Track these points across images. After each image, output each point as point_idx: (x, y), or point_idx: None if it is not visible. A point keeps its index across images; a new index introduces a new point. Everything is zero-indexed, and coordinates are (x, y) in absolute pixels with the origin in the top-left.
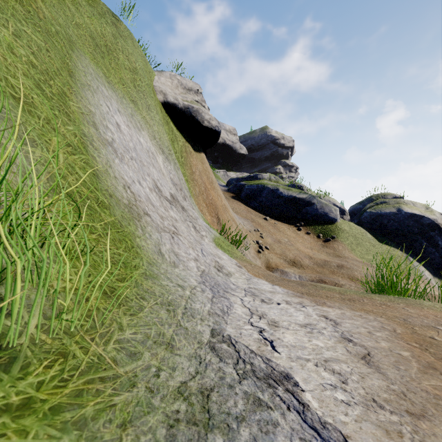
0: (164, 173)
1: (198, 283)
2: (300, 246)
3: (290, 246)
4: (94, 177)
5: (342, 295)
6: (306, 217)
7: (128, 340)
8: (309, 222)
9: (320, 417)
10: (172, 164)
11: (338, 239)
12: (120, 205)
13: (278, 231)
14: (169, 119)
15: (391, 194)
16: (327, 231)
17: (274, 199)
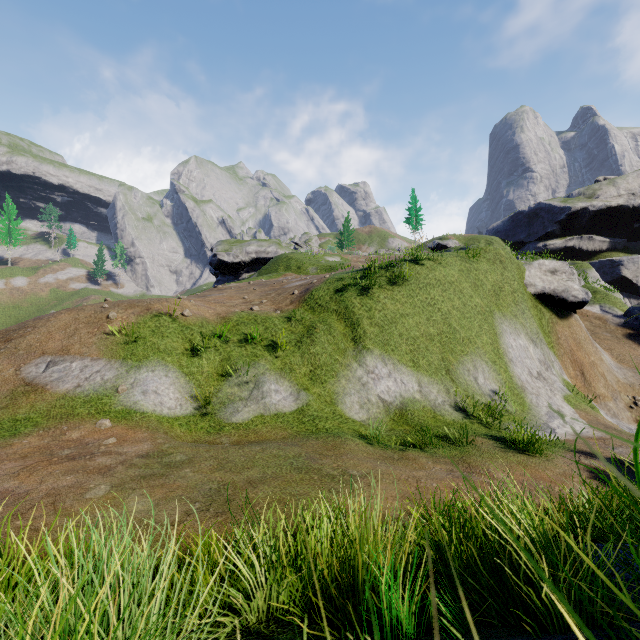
0: (533, 358)
1: (544, 414)
2: None
3: None
4: (511, 379)
5: (619, 433)
6: None
7: (527, 418)
8: None
9: (556, 431)
10: (539, 346)
11: None
12: (518, 387)
13: None
14: (537, 302)
15: None
16: None
17: None
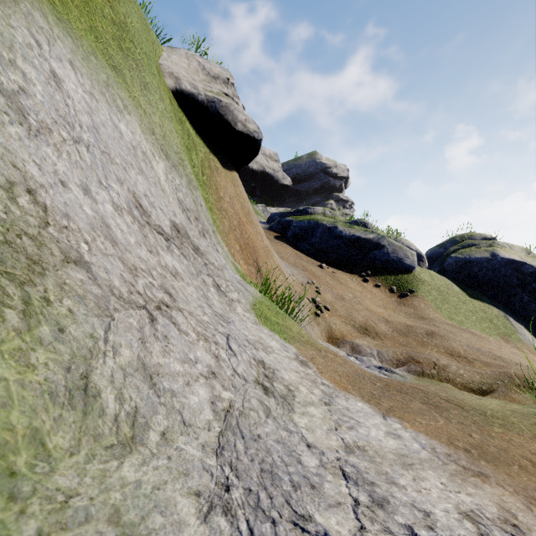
0: (164, 189)
1: (204, 511)
2: (370, 304)
3: (357, 305)
4: None
5: None
6: (374, 264)
7: None
8: (378, 270)
9: None
10: (183, 179)
11: (418, 294)
12: None
13: (339, 282)
14: (184, 117)
15: (480, 234)
16: (403, 283)
17: (331, 240)
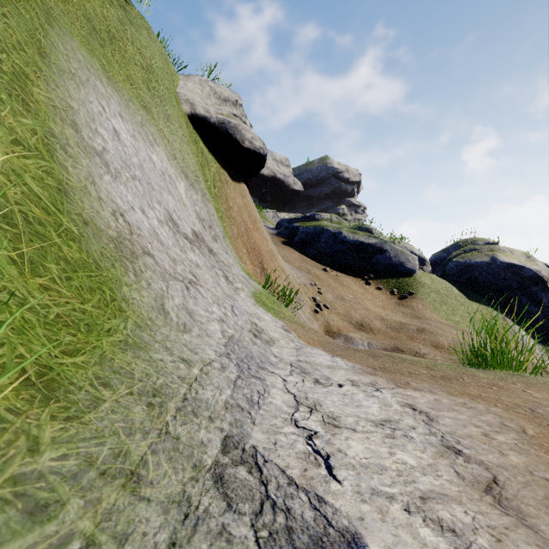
0: (185, 204)
1: (218, 355)
2: (369, 304)
3: (356, 305)
4: (60, 193)
5: (432, 370)
6: (376, 268)
7: (42, 475)
8: (381, 274)
9: None
10: (199, 194)
11: (417, 296)
12: (101, 237)
13: (341, 285)
14: (198, 138)
15: (482, 239)
16: (403, 286)
17: (336, 245)
